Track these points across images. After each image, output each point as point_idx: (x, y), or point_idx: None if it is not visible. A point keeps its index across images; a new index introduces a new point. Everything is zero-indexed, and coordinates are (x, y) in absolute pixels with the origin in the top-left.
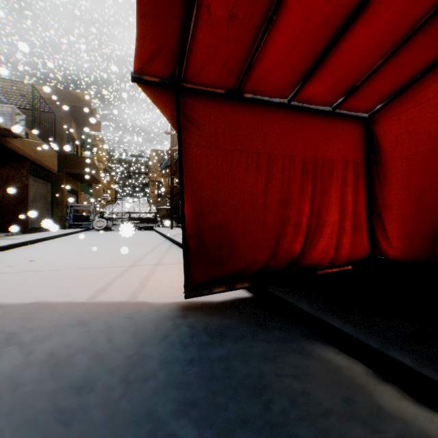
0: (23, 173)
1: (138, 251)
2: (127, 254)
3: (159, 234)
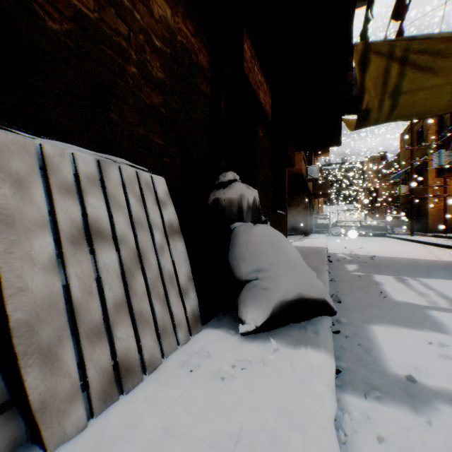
0: (305, 199)
1: (416, 248)
2: (411, 249)
3: (400, 240)
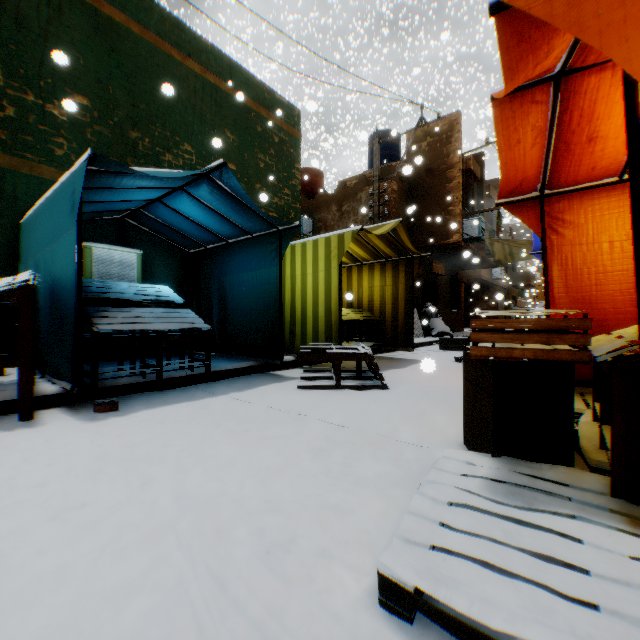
0: (495, 294)
1: None
2: None
3: None
